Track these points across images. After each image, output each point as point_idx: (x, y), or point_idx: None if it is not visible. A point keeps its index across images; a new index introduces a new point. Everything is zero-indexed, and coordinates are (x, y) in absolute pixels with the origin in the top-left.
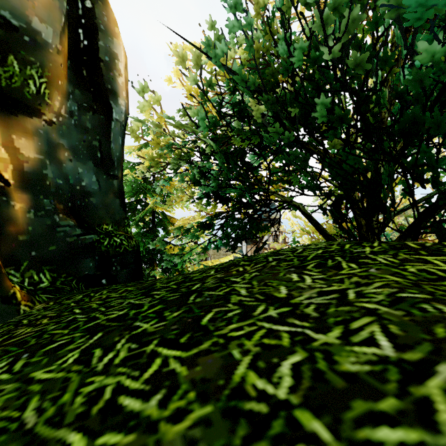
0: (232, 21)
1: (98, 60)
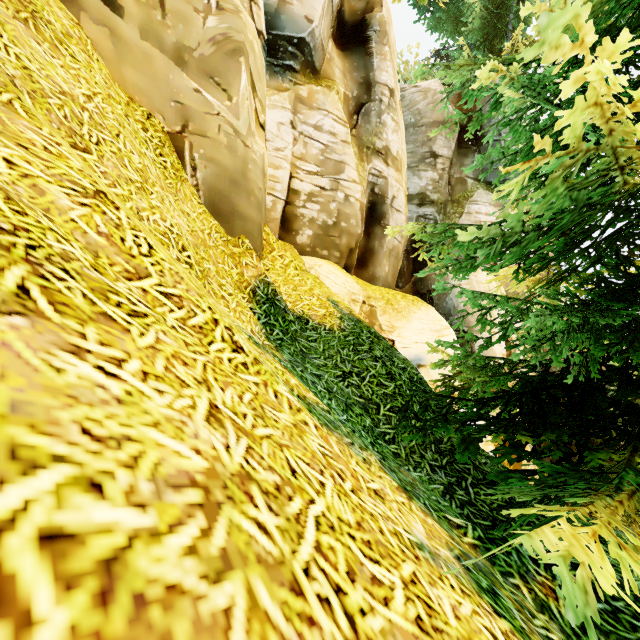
0: None
1: None
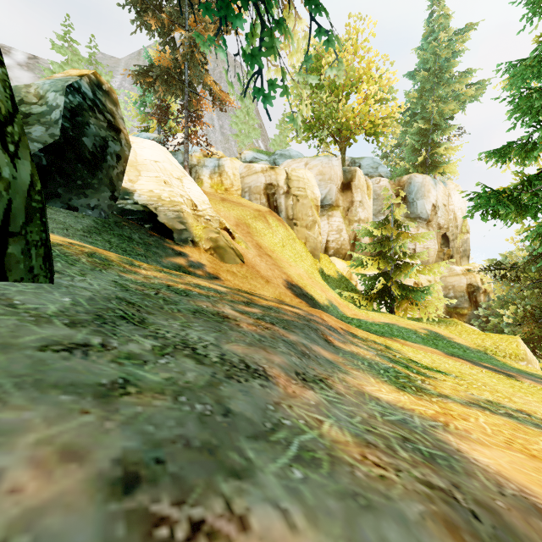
0: (493, 302)
1: (477, 302)
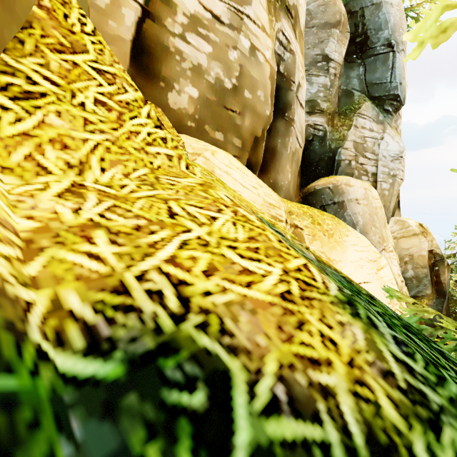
0: None
1: (441, 283)
